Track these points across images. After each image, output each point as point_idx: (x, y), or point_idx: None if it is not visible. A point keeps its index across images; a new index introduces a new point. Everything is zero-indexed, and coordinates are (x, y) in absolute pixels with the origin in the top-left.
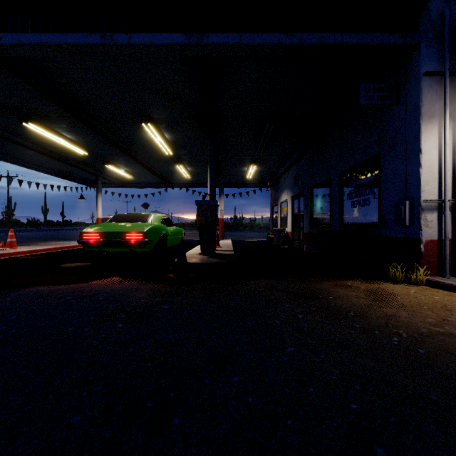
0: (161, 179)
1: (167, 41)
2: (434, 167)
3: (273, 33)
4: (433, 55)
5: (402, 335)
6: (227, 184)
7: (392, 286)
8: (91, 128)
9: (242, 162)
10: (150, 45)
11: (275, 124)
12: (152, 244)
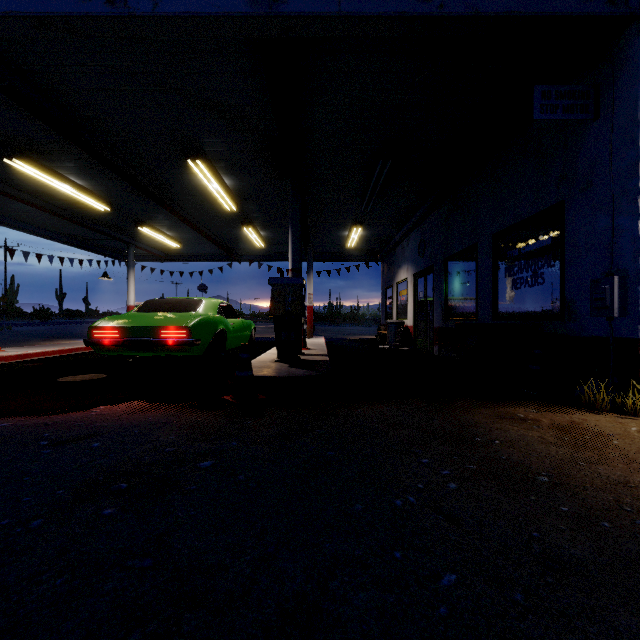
0: (222, 249)
1: (218, 10)
2: None
3: None
4: None
5: None
6: (319, 256)
7: (594, 419)
8: (110, 168)
9: (341, 222)
10: (190, 16)
11: (391, 162)
12: (201, 346)
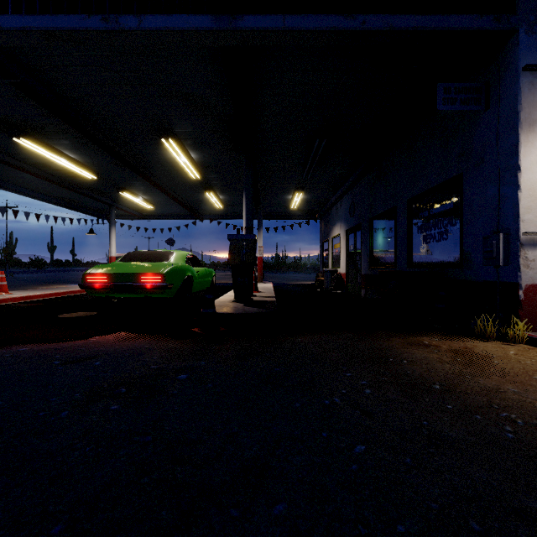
0: (187, 210)
1: (189, 26)
2: (536, 190)
3: (327, 14)
4: (536, 44)
5: (517, 423)
6: (267, 215)
7: (482, 345)
8: (99, 145)
9: (286, 188)
10: (167, 30)
11: (327, 140)
12: (173, 289)
